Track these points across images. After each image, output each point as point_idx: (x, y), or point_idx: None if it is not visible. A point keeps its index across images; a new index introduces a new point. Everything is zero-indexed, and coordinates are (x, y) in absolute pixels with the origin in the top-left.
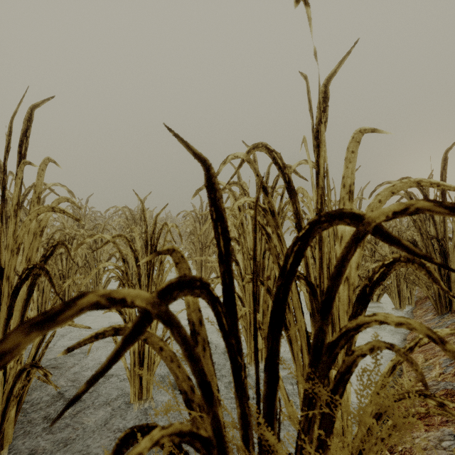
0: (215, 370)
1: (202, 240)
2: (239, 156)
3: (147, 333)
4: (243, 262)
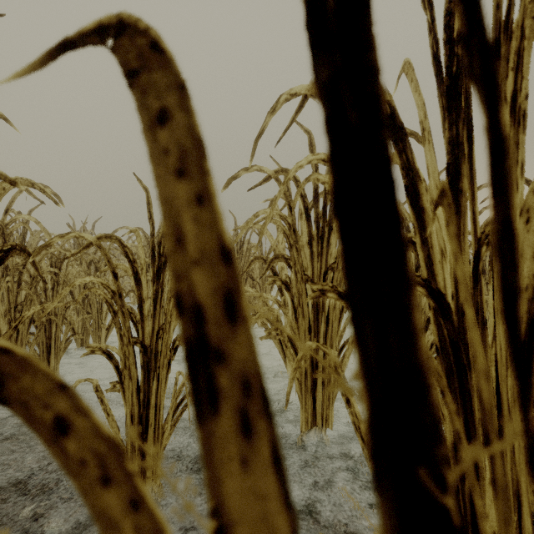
0: (296, 526)
1: None
2: (299, 92)
3: (3, 359)
4: (296, 286)
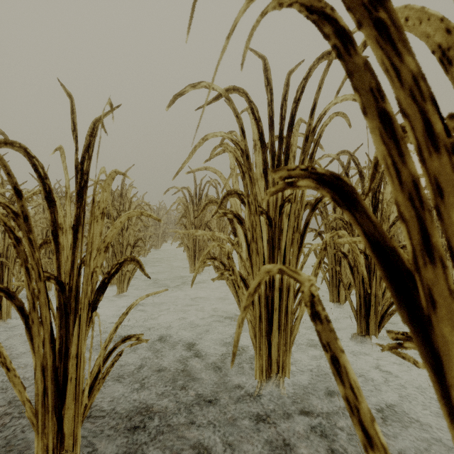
0: None
1: (195, 223)
2: None
3: None
4: (249, 219)
